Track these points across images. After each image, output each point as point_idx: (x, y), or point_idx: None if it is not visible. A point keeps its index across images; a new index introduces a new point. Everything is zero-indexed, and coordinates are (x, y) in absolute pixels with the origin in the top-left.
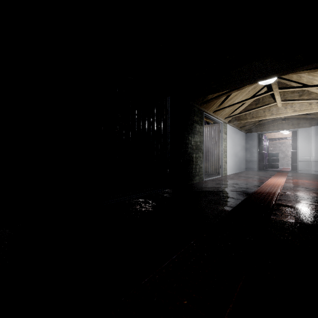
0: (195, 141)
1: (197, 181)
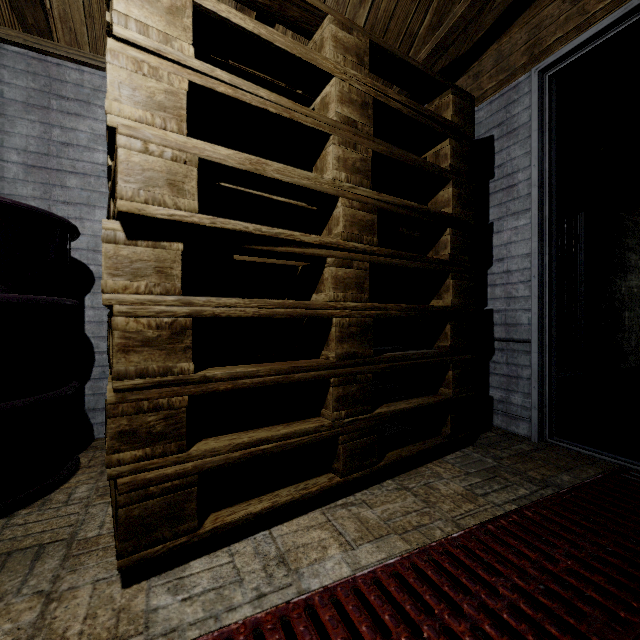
0: (627, 287)
1: (632, 364)
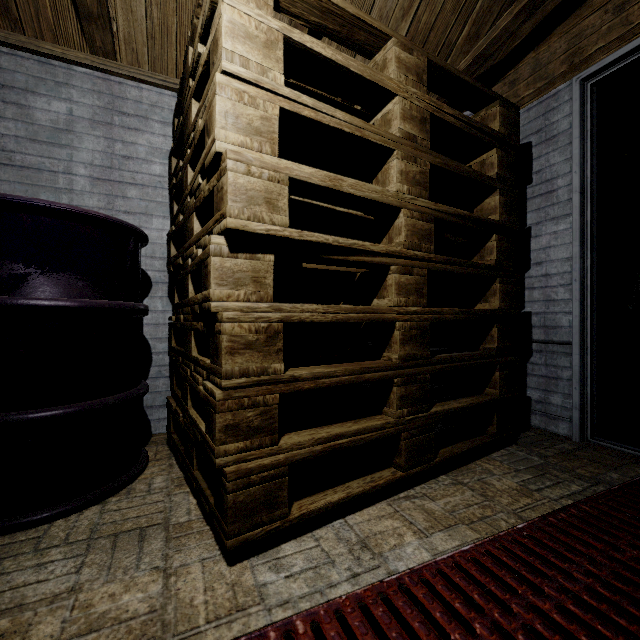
0: None
1: None
